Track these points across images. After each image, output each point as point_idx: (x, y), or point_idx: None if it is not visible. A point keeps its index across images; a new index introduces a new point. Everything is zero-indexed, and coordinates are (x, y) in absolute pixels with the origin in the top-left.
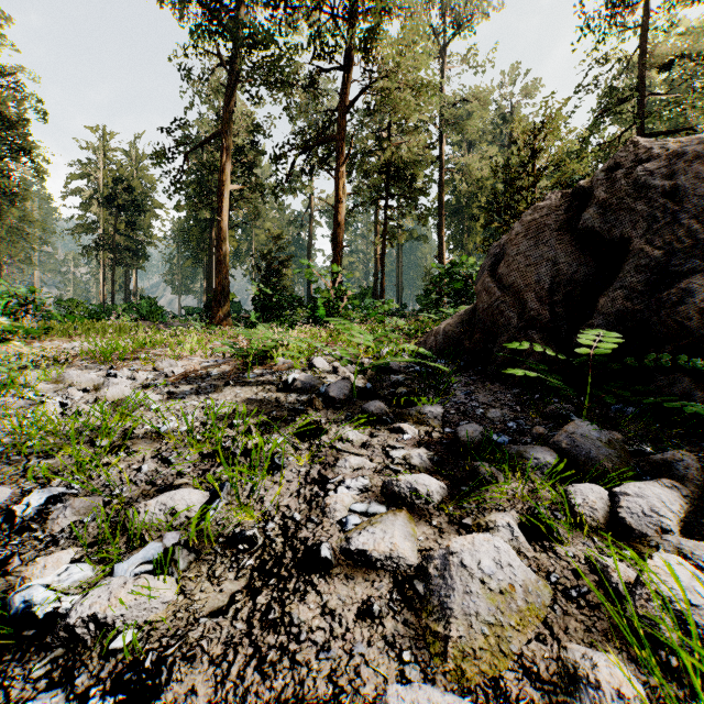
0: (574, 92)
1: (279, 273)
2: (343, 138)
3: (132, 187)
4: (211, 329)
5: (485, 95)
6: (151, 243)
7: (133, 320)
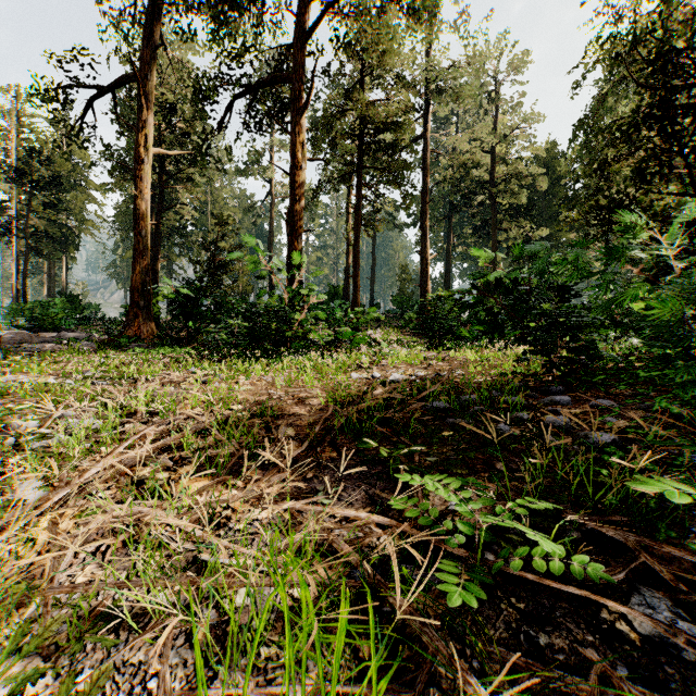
0: (584, 57)
1: (228, 267)
2: (304, 78)
3: (51, 160)
4: (114, 345)
5: (478, 58)
6: (82, 230)
7: (17, 328)
